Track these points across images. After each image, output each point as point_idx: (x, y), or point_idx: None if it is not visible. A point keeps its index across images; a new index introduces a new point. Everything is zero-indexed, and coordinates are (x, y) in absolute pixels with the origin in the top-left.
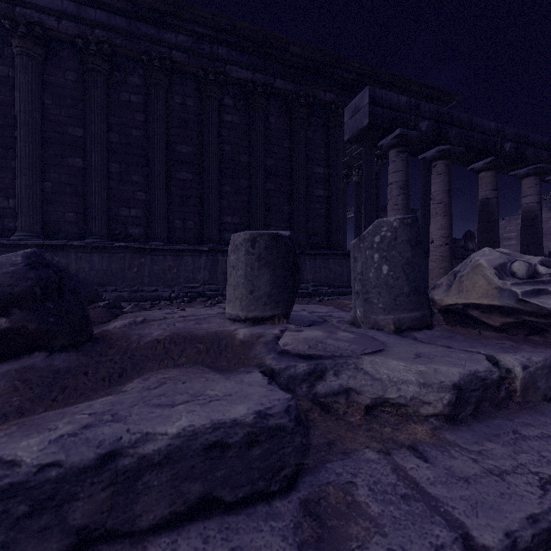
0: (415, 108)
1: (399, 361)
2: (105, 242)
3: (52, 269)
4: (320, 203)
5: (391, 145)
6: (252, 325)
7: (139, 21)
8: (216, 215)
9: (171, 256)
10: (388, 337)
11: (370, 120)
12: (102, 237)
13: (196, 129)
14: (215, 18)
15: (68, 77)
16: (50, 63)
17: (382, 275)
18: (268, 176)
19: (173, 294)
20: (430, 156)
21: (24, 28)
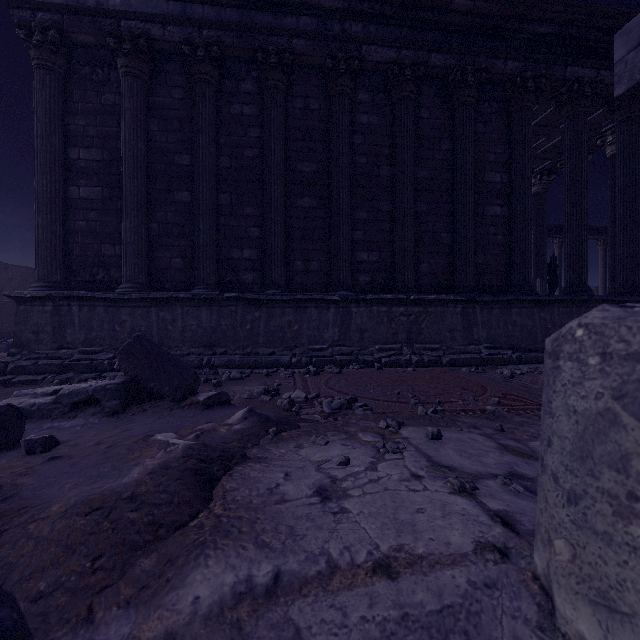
0: None
1: None
2: (214, 292)
3: None
4: (496, 226)
5: None
6: None
7: (252, 9)
8: (348, 252)
9: (291, 309)
10: None
11: None
12: (211, 286)
13: (322, 139)
14: None
15: (174, 95)
16: (156, 81)
17: None
18: (418, 192)
19: (294, 359)
20: None
21: (129, 44)
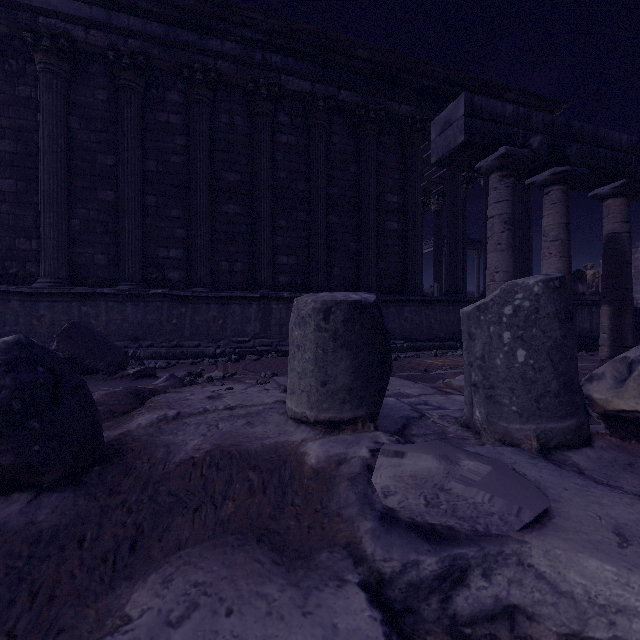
0: (524, 120)
1: (600, 557)
2: (140, 289)
3: (42, 364)
4: (394, 239)
5: (492, 167)
6: (326, 431)
7: (178, 27)
8: (269, 255)
9: (216, 305)
10: (538, 469)
11: (466, 137)
12: (137, 282)
13: (246, 153)
14: (268, 19)
15: (98, 96)
16: (77, 80)
17: (516, 364)
18: (330, 206)
19: (218, 350)
20: (542, 180)
21: (48, 41)
